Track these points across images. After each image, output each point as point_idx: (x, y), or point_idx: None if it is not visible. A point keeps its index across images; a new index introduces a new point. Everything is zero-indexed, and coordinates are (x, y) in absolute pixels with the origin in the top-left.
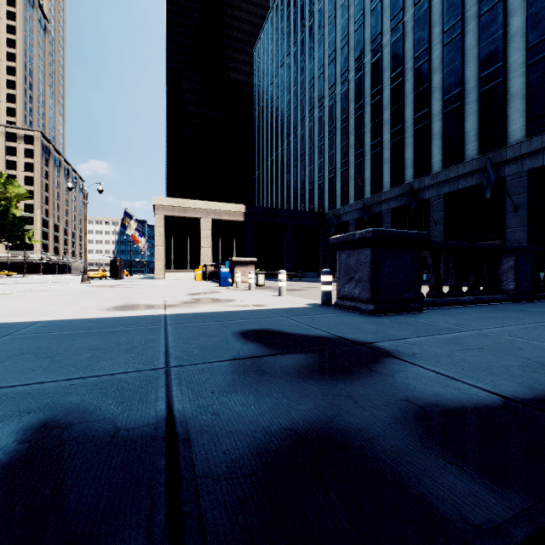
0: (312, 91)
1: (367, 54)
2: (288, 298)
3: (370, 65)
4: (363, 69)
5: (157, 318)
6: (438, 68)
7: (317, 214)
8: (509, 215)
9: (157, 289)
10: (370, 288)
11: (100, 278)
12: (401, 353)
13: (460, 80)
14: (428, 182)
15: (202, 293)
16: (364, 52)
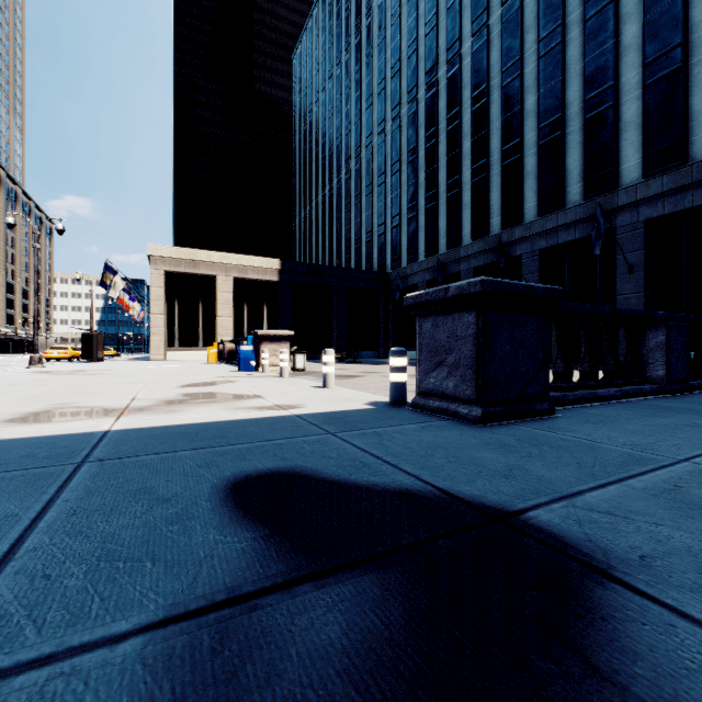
0: (371, 112)
1: (442, 66)
2: (337, 391)
3: (446, 80)
4: (436, 85)
5: (81, 443)
6: (532, 87)
7: (376, 274)
8: (622, 277)
9: (140, 376)
10: (474, 379)
11: (69, 359)
12: (613, 557)
13: (560, 103)
14: (520, 234)
15: (205, 383)
16: (438, 63)
